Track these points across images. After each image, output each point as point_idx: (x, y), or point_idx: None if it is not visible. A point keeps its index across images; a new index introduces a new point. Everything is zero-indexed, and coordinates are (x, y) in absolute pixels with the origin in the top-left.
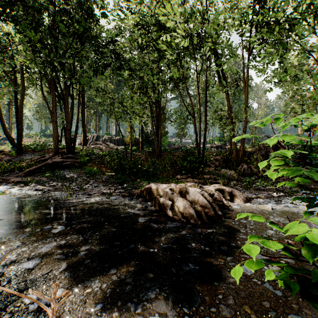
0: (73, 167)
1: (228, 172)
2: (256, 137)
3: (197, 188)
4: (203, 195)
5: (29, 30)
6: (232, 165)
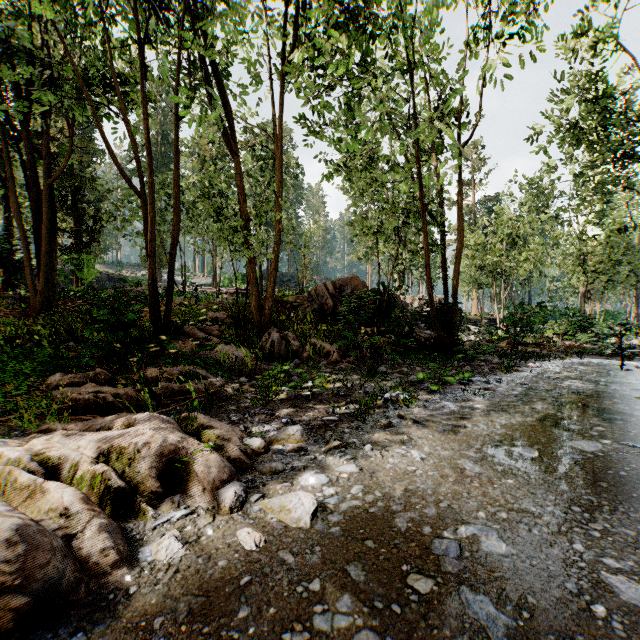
0: None
1: (233, 353)
2: None
3: None
4: None
5: None
6: (250, 334)
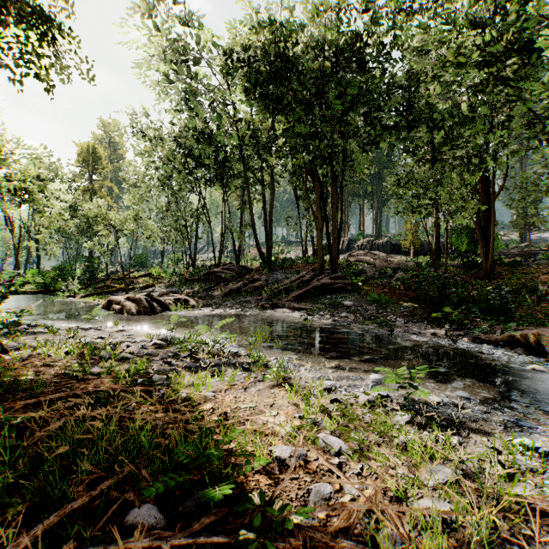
0: (348, 292)
1: None
2: None
3: None
4: None
5: (295, 119)
6: None
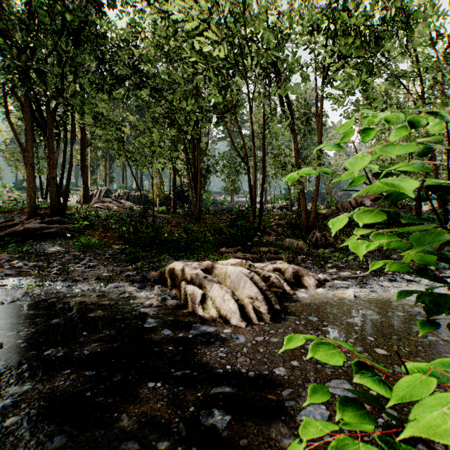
0: (59, 237)
1: (294, 243)
2: (329, 172)
3: (244, 267)
4: (253, 279)
5: None
6: (301, 233)
